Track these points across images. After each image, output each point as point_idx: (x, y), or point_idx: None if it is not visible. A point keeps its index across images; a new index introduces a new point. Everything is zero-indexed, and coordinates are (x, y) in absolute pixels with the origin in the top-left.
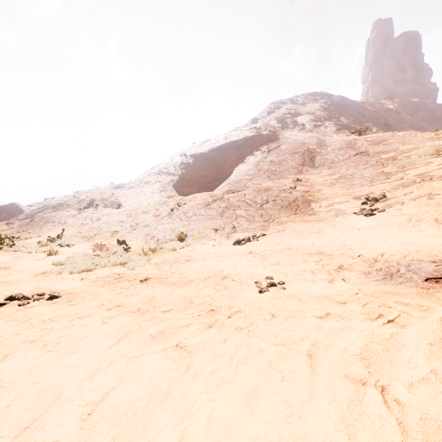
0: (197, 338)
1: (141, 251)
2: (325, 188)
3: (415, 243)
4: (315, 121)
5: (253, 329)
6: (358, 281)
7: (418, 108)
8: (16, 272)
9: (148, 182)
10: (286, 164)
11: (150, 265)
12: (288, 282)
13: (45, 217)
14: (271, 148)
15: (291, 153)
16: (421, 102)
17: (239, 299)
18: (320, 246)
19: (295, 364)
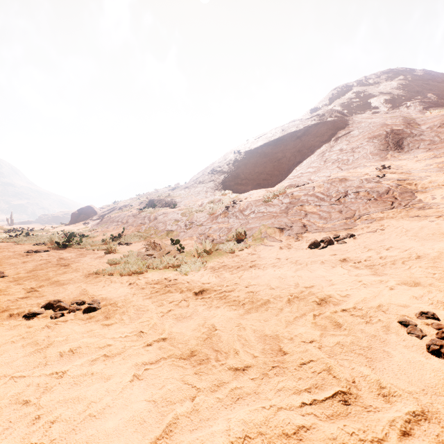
0: None
1: (196, 252)
2: (431, 173)
3: None
4: (392, 101)
5: None
6: None
7: None
8: (72, 270)
9: (201, 182)
10: (363, 150)
11: (206, 270)
12: None
13: (112, 217)
14: (339, 136)
15: (367, 138)
16: None
17: (388, 363)
18: None
19: None
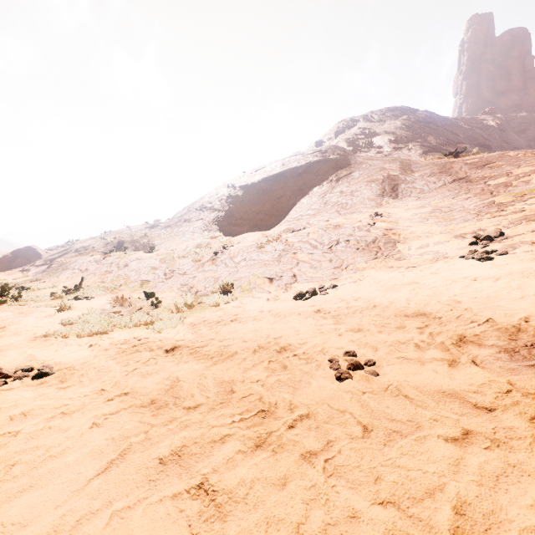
0: (234, 474)
1: (174, 306)
2: (414, 224)
3: None
4: (395, 142)
5: (332, 457)
6: (501, 365)
7: (528, 125)
8: (10, 334)
9: (187, 220)
10: (361, 194)
11: (183, 326)
12: (380, 361)
13: (65, 263)
14: (341, 176)
15: (366, 181)
16: (531, 117)
17: (306, 389)
18: (419, 303)
19: None
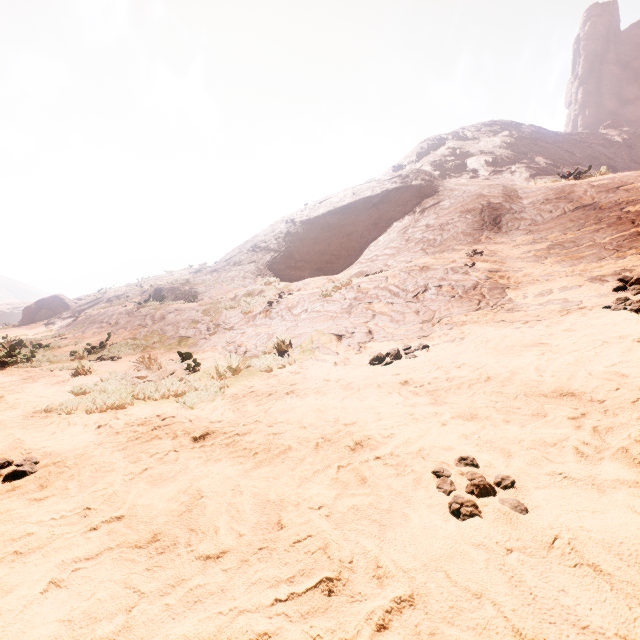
0: None
1: (215, 371)
2: (528, 264)
3: None
4: (494, 164)
5: None
6: None
7: None
8: (5, 407)
9: (238, 263)
10: (453, 228)
11: (224, 400)
12: (522, 480)
13: (92, 316)
14: (426, 206)
15: (459, 212)
16: None
17: (401, 531)
18: (558, 376)
19: None
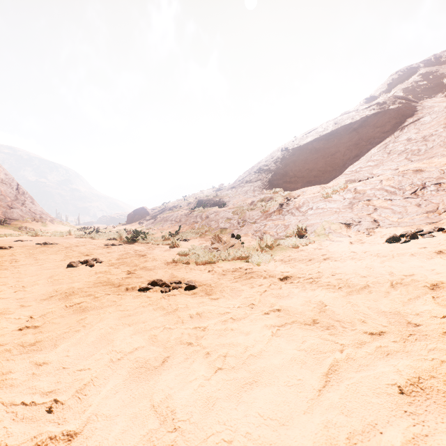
0: None
1: (258, 246)
2: None
3: None
4: None
5: None
6: None
7: None
8: (151, 260)
9: (248, 181)
10: (438, 138)
11: (277, 262)
12: None
13: (165, 217)
14: (405, 124)
15: (443, 124)
16: None
17: None
18: None
19: None
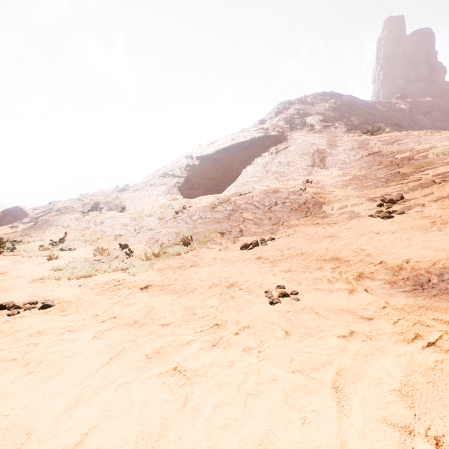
0: (198, 361)
1: (144, 255)
2: (337, 189)
3: (444, 248)
4: (324, 121)
5: (264, 350)
6: (383, 292)
7: (432, 108)
8: (12, 278)
9: (153, 185)
10: (296, 165)
11: (153, 271)
12: (302, 291)
13: (49, 221)
14: (280, 149)
15: (300, 154)
16: (435, 102)
17: (248, 311)
18: (334, 251)
19: (318, 399)
